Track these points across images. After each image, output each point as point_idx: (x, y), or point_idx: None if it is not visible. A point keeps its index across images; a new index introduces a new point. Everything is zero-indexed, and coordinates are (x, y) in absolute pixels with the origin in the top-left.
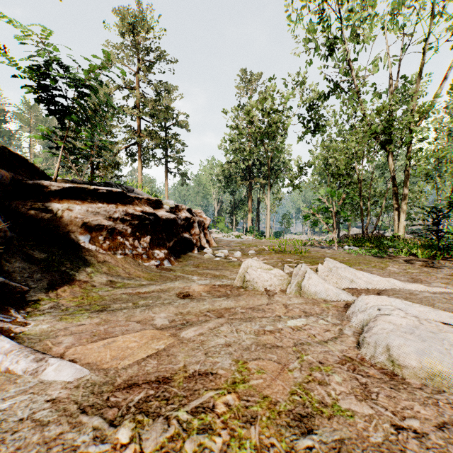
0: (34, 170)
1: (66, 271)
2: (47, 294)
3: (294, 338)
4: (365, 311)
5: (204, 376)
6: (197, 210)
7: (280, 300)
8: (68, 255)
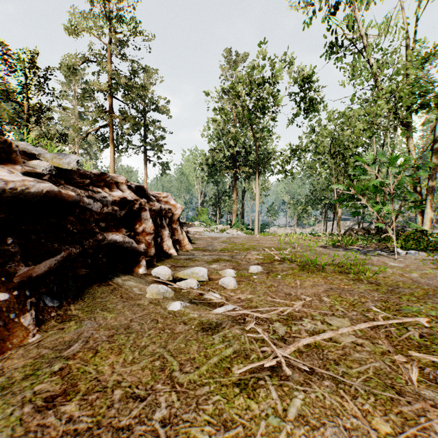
0: None
1: None
2: None
3: None
4: None
5: None
6: (162, 193)
7: None
8: None
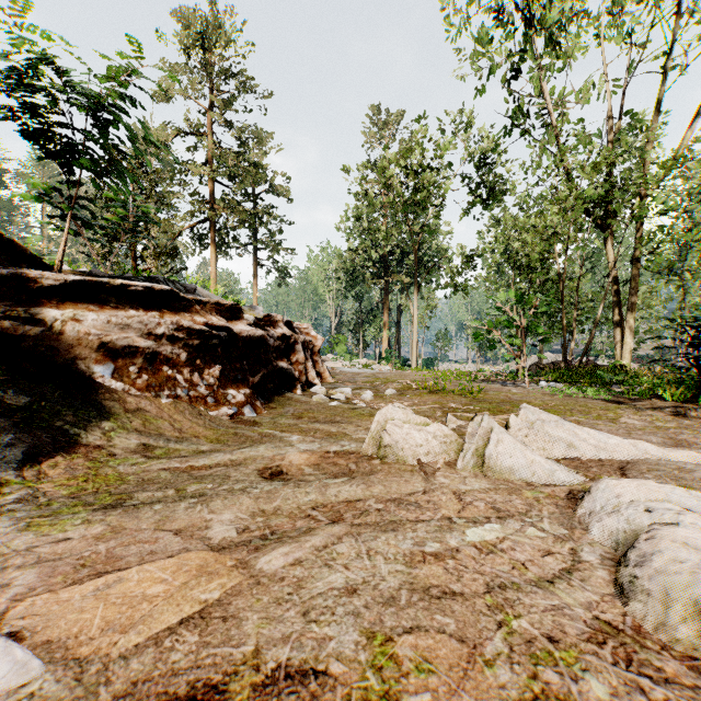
0: (17, 252)
1: (63, 428)
2: (20, 471)
3: (485, 572)
4: (619, 513)
5: (297, 680)
6: (302, 324)
7: (447, 483)
8: (71, 400)
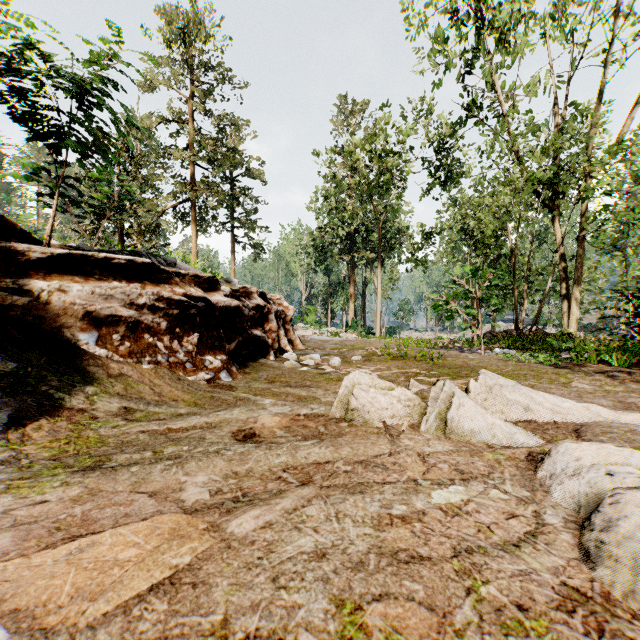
0: (8, 227)
1: (48, 393)
2: (5, 434)
3: (452, 536)
4: (580, 476)
5: None
6: (275, 295)
7: (412, 445)
8: (56, 366)
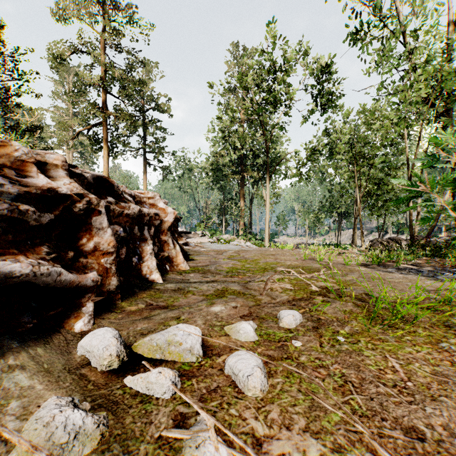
0: None
1: None
2: None
3: None
4: None
5: None
6: (146, 192)
7: None
8: None
